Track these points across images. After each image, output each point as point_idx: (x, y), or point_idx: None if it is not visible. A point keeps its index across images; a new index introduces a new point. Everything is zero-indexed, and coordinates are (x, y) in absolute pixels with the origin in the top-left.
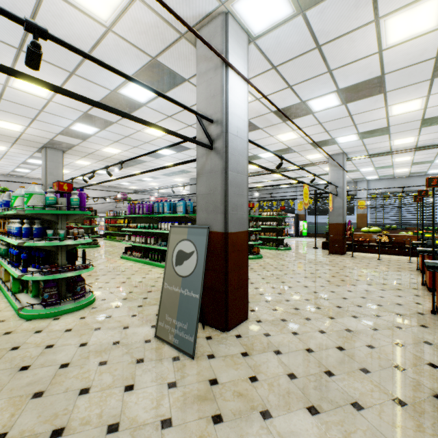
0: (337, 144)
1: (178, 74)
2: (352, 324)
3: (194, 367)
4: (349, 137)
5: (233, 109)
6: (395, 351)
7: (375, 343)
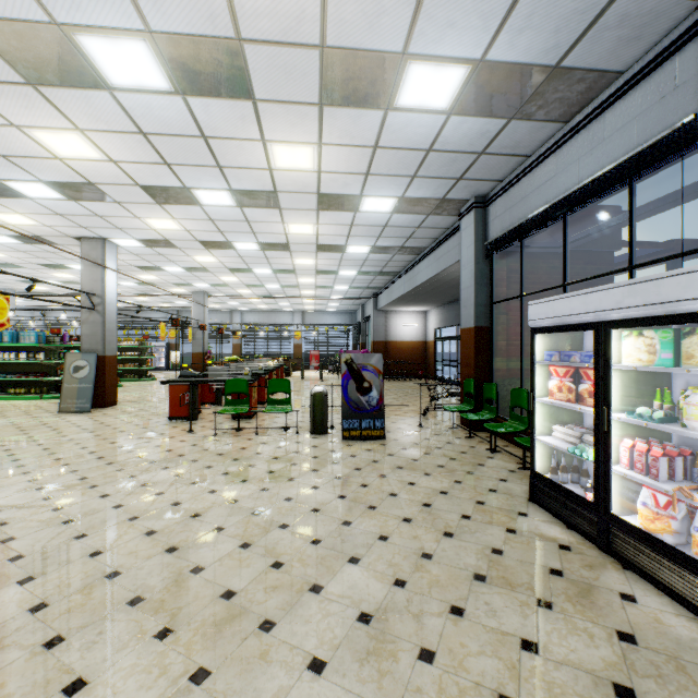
0: (196, 287)
1: (55, 242)
2: None
3: (93, 414)
4: (203, 284)
5: (109, 290)
6: None
7: None
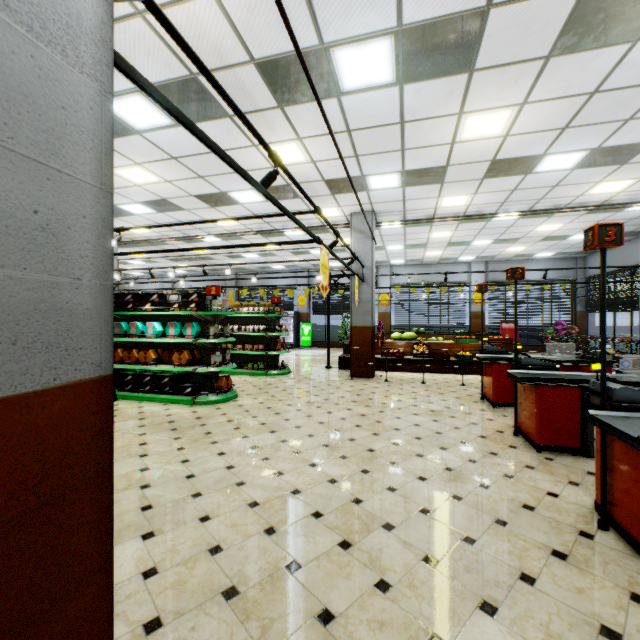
0: (367, 192)
1: None
2: None
3: None
4: (388, 178)
5: None
6: None
7: None
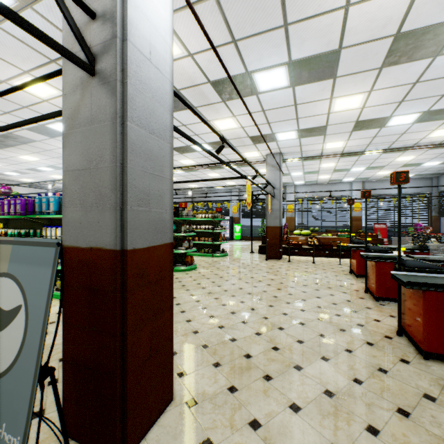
0: (276, 142)
1: None
2: (328, 377)
3: None
4: (289, 134)
5: None
6: (408, 433)
7: (374, 418)
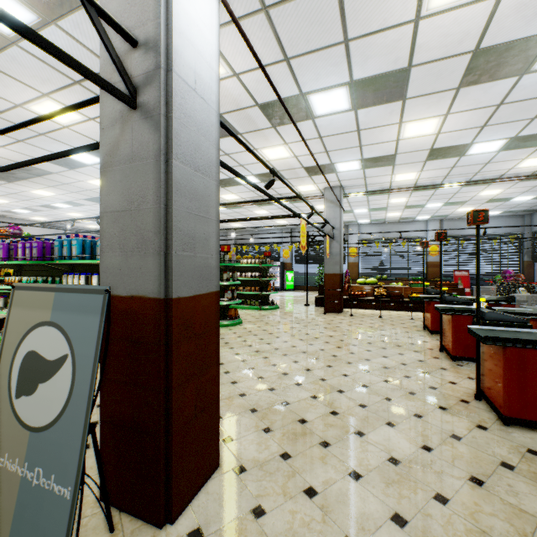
0: (336, 173)
1: None
2: (393, 444)
3: None
4: (351, 164)
5: (184, 25)
6: (480, 502)
7: (443, 486)
